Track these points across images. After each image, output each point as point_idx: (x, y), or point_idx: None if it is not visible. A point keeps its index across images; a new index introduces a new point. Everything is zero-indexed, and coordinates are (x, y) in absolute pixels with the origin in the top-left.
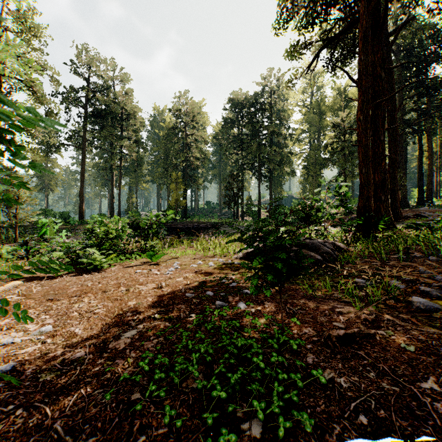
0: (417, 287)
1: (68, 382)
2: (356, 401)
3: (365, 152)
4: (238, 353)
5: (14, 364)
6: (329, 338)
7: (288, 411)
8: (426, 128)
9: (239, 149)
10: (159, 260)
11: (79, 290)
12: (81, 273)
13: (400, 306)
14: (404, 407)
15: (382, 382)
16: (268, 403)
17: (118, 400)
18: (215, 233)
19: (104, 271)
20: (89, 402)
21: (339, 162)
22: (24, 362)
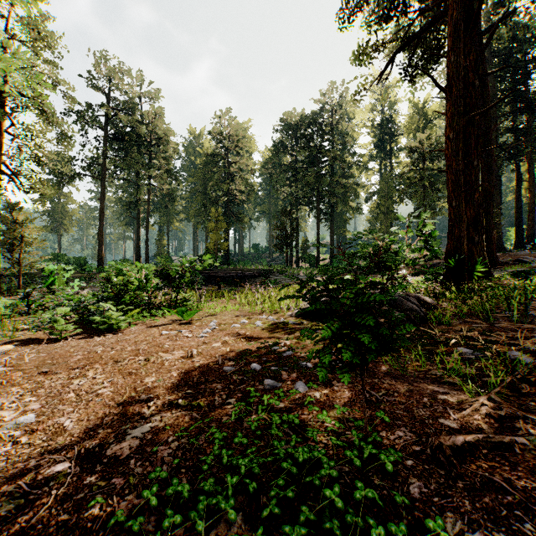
0: None
1: (31, 522)
2: None
3: (456, 180)
4: (299, 472)
5: None
6: (440, 450)
7: None
8: (526, 152)
9: (293, 180)
10: (192, 318)
11: (84, 359)
12: (91, 335)
13: (534, 393)
14: None
15: None
16: None
17: None
18: (264, 282)
19: (122, 332)
20: None
21: (417, 195)
22: None
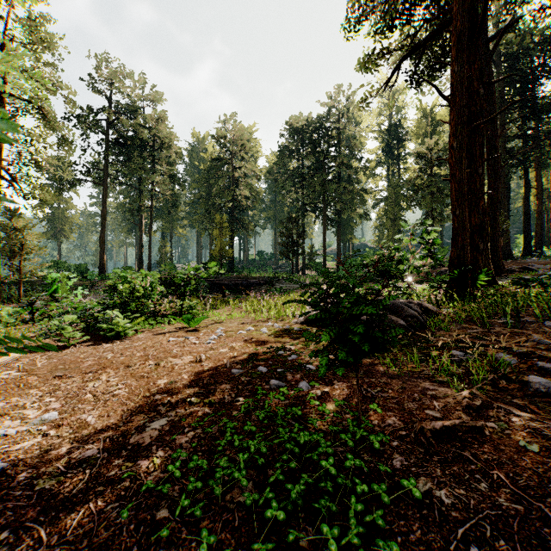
0: (533, 362)
1: (72, 493)
2: (465, 525)
3: (460, 189)
4: (300, 453)
5: (4, 466)
6: (421, 433)
7: (370, 539)
8: (534, 158)
9: (299, 186)
10: (198, 325)
11: (95, 364)
12: (99, 342)
13: (512, 389)
14: (532, 534)
15: (499, 496)
16: (342, 527)
17: (138, 520)
18: (270, 290)
19: (129, 339)
20: (99, 522)
21: (425, 202)
22: (17, 463)
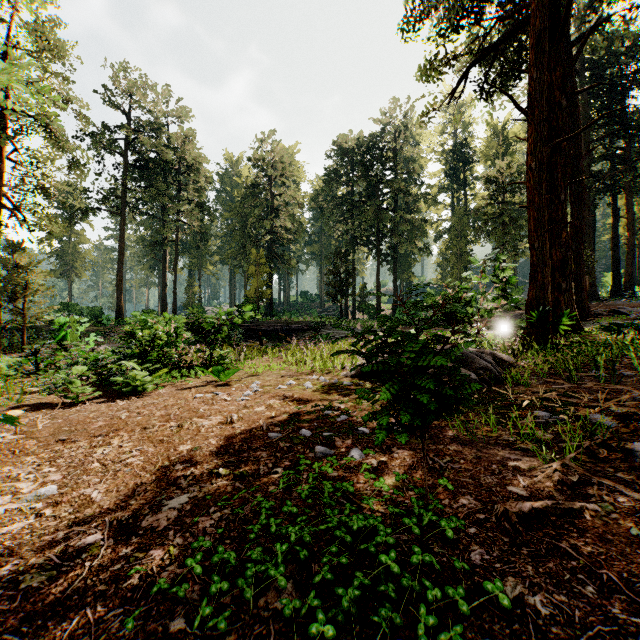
0: (636, 426)
1: (66, 593)
2: None
3: (539, 218)
4: (353, 542)
5: None
6: (505, 517)
7: None
8: (624, 183)
9: (349, 215)
10: (230, 379)
11: (106, 425)
12: (113, 399)
13: (614, 459)
14: None
15: (611, 605)
16: None
17: (146, 632)
18: (314, 337)
19: (148, 396)
20: (96, 635)
21: (496, 234)
22: (2, 552)
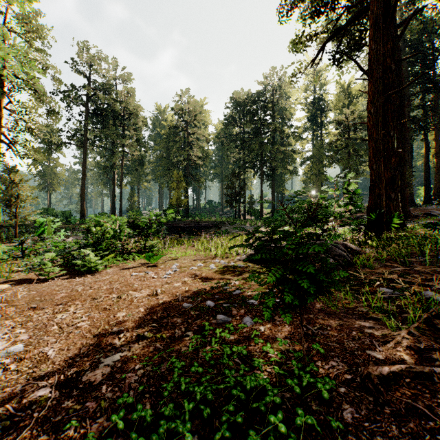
0: None
1: None
2: None
3: (376, 147)
4: (246, 398)
5: None
6: (368, 379)
7: None
8: (433, 124)
9: (241, 147)
10: (157, 261)
11: (67, 296)
12: (74, 276)
13: None
14: None
15: None
16: None
17: None
18: (217, 232)
19: (99, 274)
20: None
21: (343, 160)
22: None
